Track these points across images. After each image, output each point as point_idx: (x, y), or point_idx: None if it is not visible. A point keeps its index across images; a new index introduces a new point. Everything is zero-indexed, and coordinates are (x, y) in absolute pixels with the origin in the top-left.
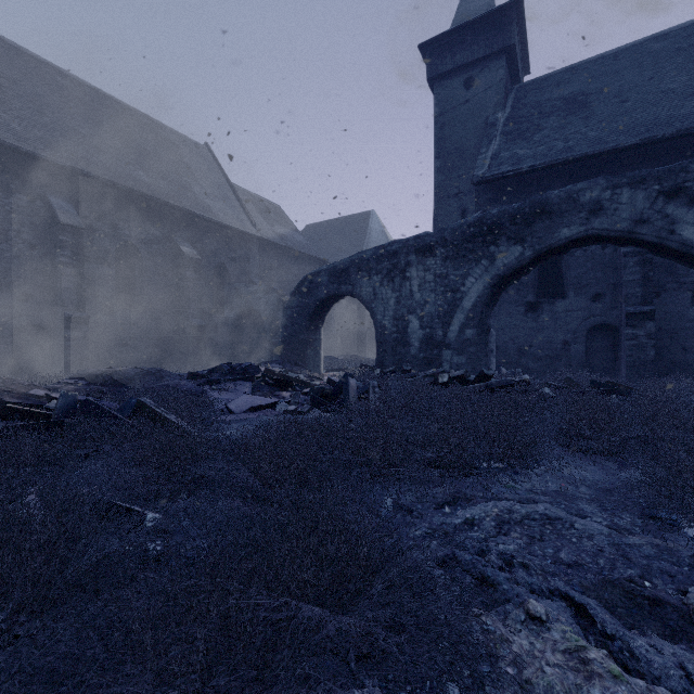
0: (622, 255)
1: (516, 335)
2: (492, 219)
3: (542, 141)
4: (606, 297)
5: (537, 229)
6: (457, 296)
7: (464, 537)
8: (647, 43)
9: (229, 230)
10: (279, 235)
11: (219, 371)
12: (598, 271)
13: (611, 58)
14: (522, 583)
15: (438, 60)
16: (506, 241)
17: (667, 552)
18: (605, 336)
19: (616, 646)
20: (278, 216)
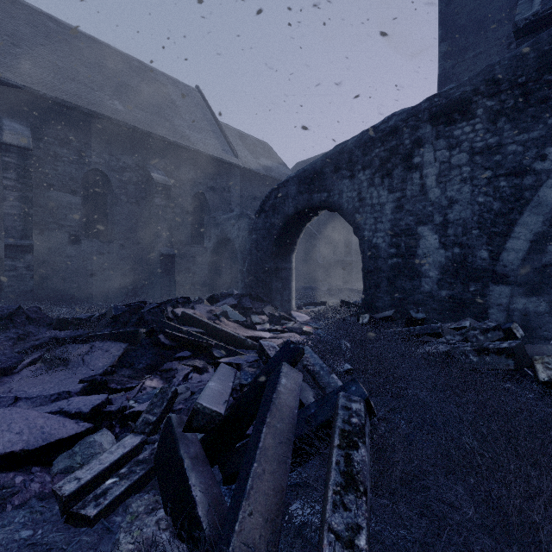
0: None
1: None
2: None
3: None
4: None
5: None
6: (524, 182)
7: None
8: None
9: (208, 159)
10: (263, 167)
11: (107, 316)
12: None
13: None
14: None
15: None
16: None
17: None
18: None
19: None
20: (265, 151)
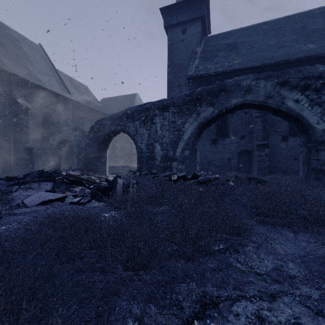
0: (255, 117)
1: (207, 155)
2: (198, 93)
3: (218, 62)
4: (246, 137)
5: (220, 99)
6: (180, 133)
7: None
8: (260, 25)
9: (52, 93)
10: (85, 100)
11: (31, 175)
12: (243, 125)
13: (245, 29)
14: None
15: (169, 17)
16: (205, 104)
17: None
18: (246, 156)
19: None
20: (85, 91)
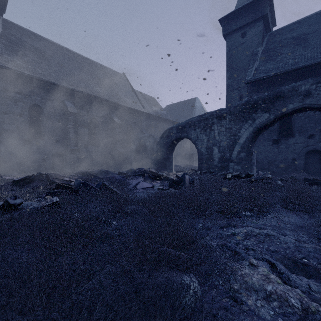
0: None
1: (267, 155)
2: (254, 101)
3: (281, 60)
4: (316, 136)
5: (276, 105)
6: (236, 137)
7: (230, 239)
8: None
9: (133, 110)
10: (154, 111)
11: (130, 171)
12: (311, 123)
13: (320, 14)
14: (251, 255)
15: (228, 25)
16: (261, 111)
17: (319, 250)
18: (315, 156)
19: (283, 276)
20: (153, 102)
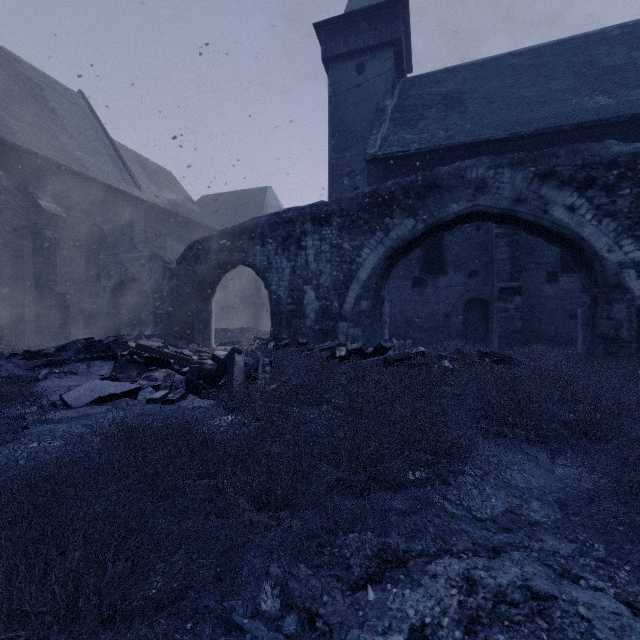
0: (495, 236)
1: (404, 308)
2: (387, 191)
3: (426, 129)
4: (480, 274)
5: (428, 203)
6: (352, 267)
7: None
8: (507, 58)
9: (106, 188)
10: (169, 201)
11: (71, 348)
12: (473, 250)
13: (479, 65)
14: None
15: (332, 41)
16: (400, 213)
17: None
18: (479, 309)
19: None
20: (168, 182)
